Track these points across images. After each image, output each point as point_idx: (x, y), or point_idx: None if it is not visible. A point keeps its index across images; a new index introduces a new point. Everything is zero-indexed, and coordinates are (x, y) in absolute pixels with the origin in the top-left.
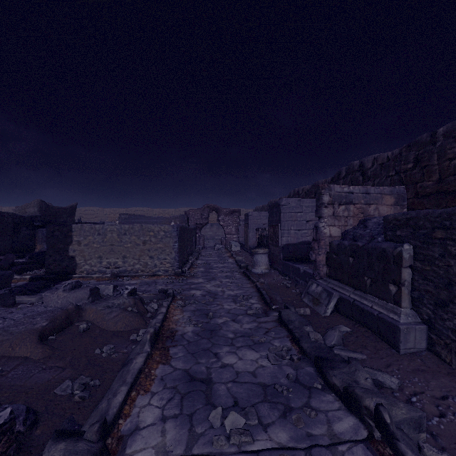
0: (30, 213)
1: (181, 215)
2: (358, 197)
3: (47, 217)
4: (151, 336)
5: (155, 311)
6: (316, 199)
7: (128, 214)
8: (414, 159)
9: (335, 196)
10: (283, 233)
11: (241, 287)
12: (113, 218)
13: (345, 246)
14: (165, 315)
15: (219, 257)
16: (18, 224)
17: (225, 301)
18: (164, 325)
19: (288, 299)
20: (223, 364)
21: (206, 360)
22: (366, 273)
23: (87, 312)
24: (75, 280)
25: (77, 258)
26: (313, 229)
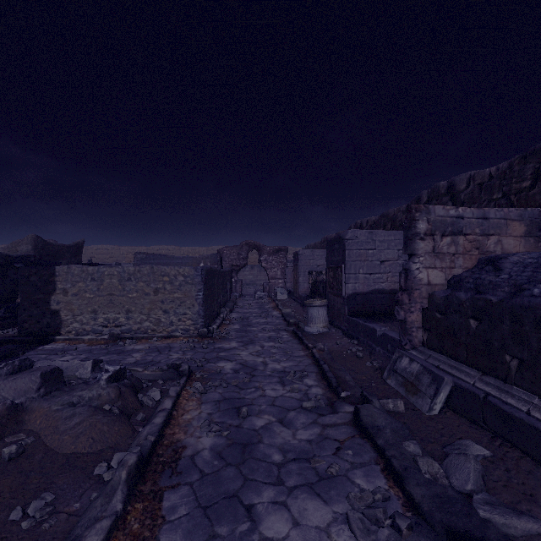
0: (23, 252)
1: (212, 254)
2: (471, 223)
3: (44, 257)
4: (129, 473)
5: (156, 405)
6: (405, 228)
7: (146, 253)
8: (532, 174)
9: (436, 222)
10: (349, 278)
11: (290, 356)
12: (132, 258)
13: (460, 300)
14: (170, 414)
15: (260, 309)
16: (4, 266)
17: (268, 381)
18: (165, 434)
19: (363, 378)
20: (262, 540)
21: (230, 529)
22: (509, 350)
23: (33, 414)
24: (58, 344)
25: (62, 312)
26: (401, 272)
